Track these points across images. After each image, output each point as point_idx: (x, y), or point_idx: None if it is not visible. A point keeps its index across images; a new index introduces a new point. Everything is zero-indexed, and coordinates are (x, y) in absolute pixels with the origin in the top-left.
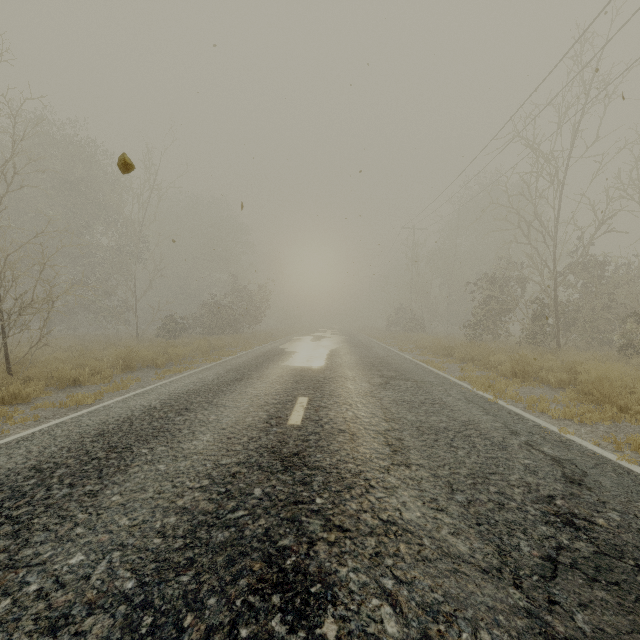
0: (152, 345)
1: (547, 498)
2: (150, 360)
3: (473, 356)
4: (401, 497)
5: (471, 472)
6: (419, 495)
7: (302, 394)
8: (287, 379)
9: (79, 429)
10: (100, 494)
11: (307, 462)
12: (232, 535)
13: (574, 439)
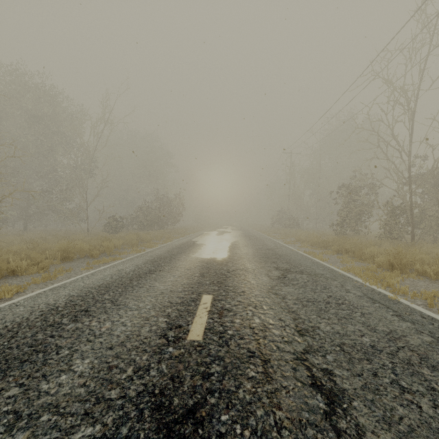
0: (95, 238)
1: None
2: (87, 251)
3: (347, 248)
4: None
5: None
6: None
7: (206, 291)
8: (194, 272)
9: None
10: None
11: None
12: None
13: None
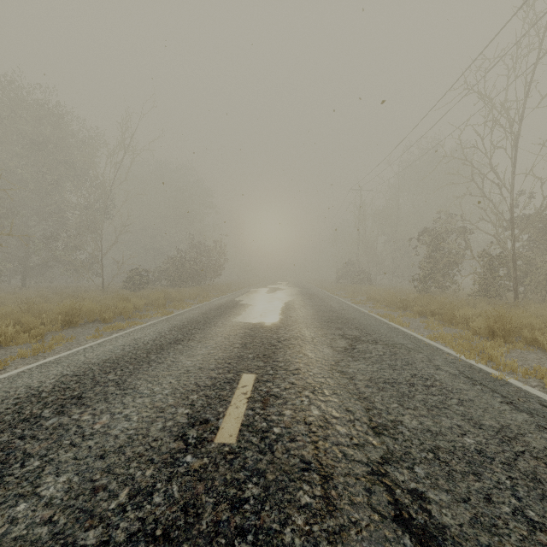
0: (110, 297)
1: None
2: (98, 314)
3: (432, 310)
4: None
5: None
6: None
7: (248, 368)
8: (234, 341)
9: None
10: None
11: None
12: None
13: None
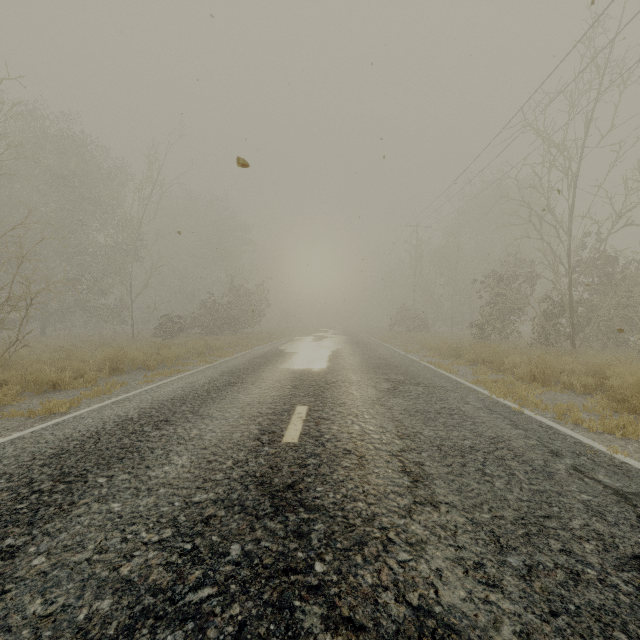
0: (146, 345)
1: (633, 560)
2: (141, 362)
3: (484, 357)
4: (433, 560)
5: (519, 515)
6: (457, 556)
7: (301, 402)
8: (285, 384)
9: (34, 447)
10: (20, 553)
11: (304, 499)
12: (187, 638)
13: (629, 462)
